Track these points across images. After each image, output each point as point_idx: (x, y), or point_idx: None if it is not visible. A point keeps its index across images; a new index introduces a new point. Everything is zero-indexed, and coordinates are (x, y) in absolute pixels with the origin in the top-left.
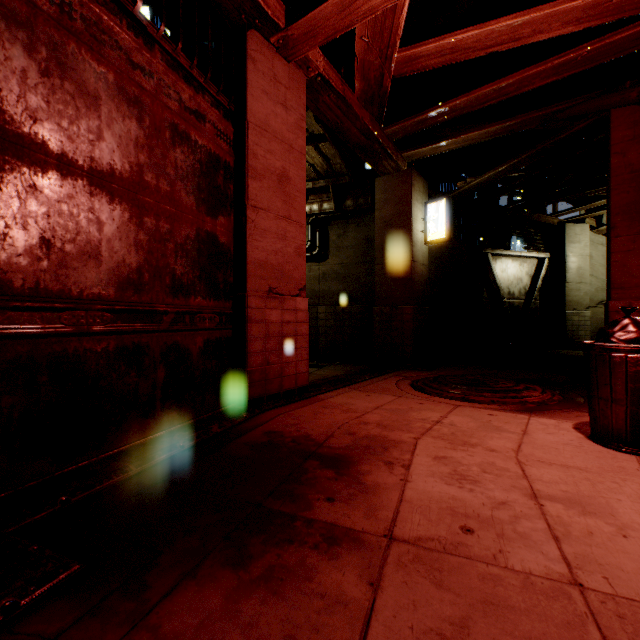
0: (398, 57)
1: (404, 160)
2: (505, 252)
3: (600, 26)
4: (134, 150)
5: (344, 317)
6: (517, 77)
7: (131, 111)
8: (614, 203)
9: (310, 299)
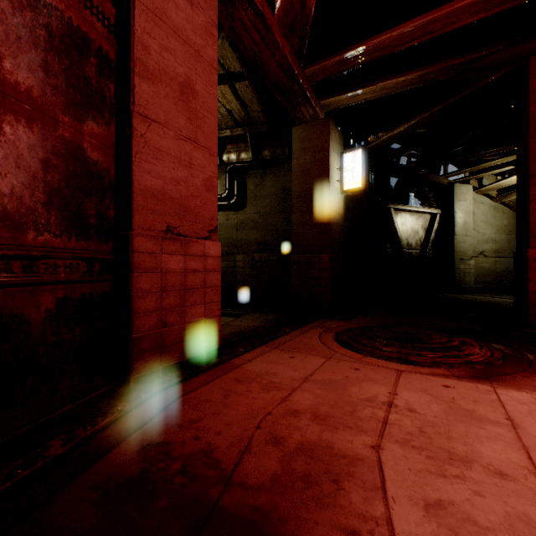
0: None
1: (322, 109)
2: (405, 207)
3: None
4: None
5: (262, 265)
6: (447, 9)
7: None
8: (533, 151)
9: (228, 247)
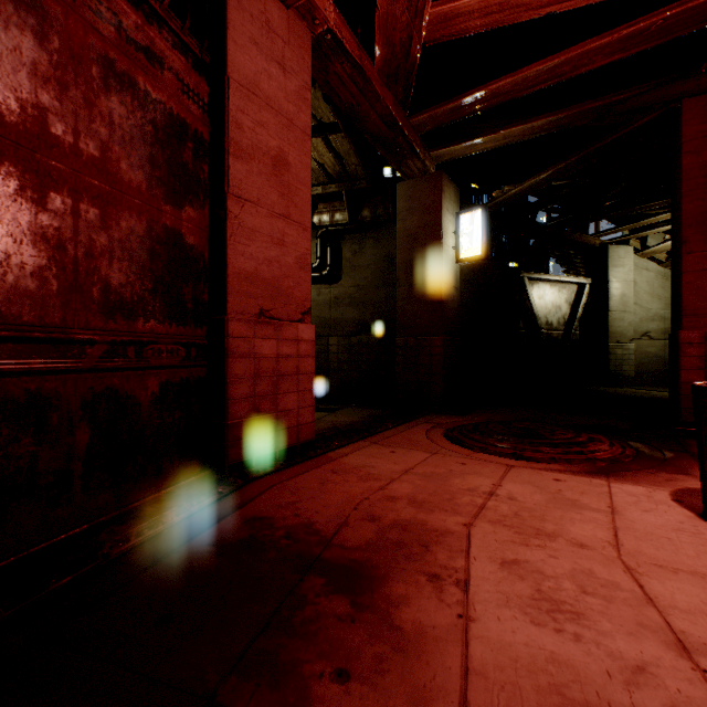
0: (431, 14)
1: (433, 161)
2: (543, 276)
3: (663, 5)
4: (28, 81)
5: (360, 350)
6: (576, 52)
7: (22, 17)
8: (686, 212)
9: (319, 328)
